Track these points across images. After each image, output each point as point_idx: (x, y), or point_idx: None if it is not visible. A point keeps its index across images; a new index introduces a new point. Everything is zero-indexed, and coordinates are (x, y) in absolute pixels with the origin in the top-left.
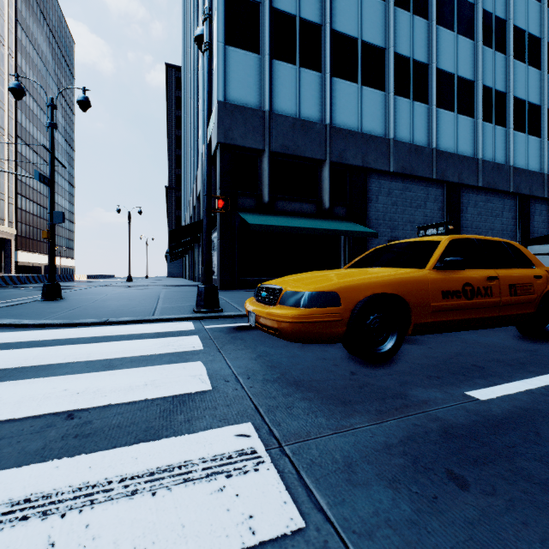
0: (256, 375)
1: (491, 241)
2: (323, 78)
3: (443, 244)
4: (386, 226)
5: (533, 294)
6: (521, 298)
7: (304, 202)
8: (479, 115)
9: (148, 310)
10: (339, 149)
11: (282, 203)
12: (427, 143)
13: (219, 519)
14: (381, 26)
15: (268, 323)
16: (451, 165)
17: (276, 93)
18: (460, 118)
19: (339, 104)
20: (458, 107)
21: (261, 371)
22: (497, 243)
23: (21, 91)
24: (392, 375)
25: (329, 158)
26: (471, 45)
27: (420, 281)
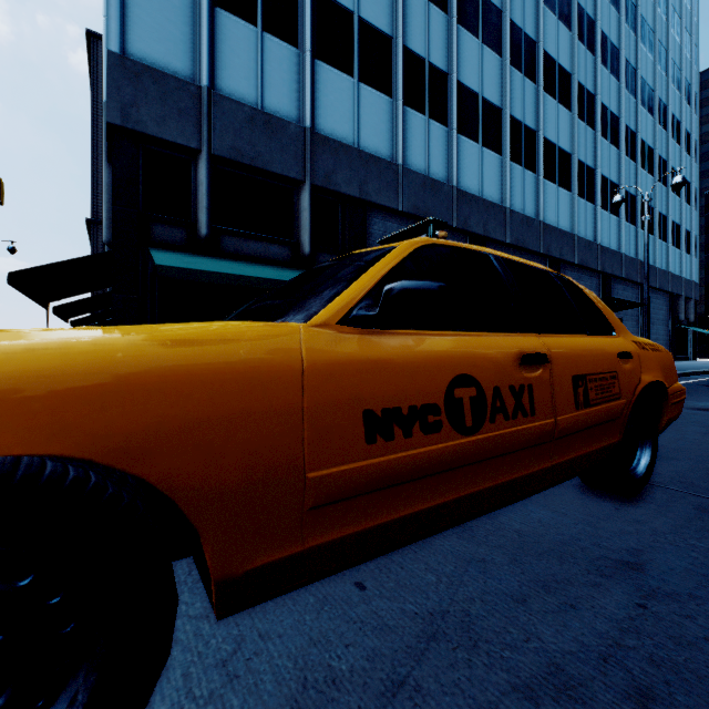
0: None
1: (528, 267)
2: (302, 57)
3: (401, 249)
4: None
5: (620, 398)
6: (599, 412)
7: (270, 243)
8: (507, 152)
9: None
10: (325, 168)
11: (234, 241)
12: (447, 179)
13: None
14: (386, 4)
15: None
16: (475, 211)
17: (222, 63)
18: (485, 153)
19: (326, 101)
20: (483, 138)
21: None
22: (540, 273)
23: None
24: None
25: (310, 178)
26: (498, 62)
27: (258, 375)
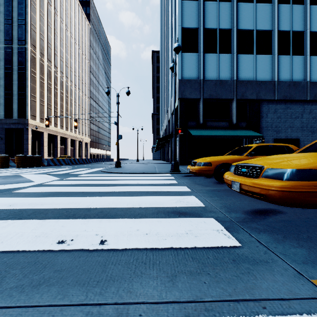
0: (188, 182)
1: (277, 145)
2: (232, 56)
3: (253, 147)
4: (273, 130)
5: None
6: None
7: (221, 121)
8: None
9: (154, 171)
10: (241, 92)
11: (210, 123)
12: (303, 79)
13: (179, 190)
14: (269, 18)
15: (192, 171)
16: None
17: (206, 70)
18: None
19: (241, 67)
20: None
21: (190, 182)
22: (280, 146)
23: (109, 92)
24: (225, 184)
25: (236, 97)
26: None
27: (239, 160)
